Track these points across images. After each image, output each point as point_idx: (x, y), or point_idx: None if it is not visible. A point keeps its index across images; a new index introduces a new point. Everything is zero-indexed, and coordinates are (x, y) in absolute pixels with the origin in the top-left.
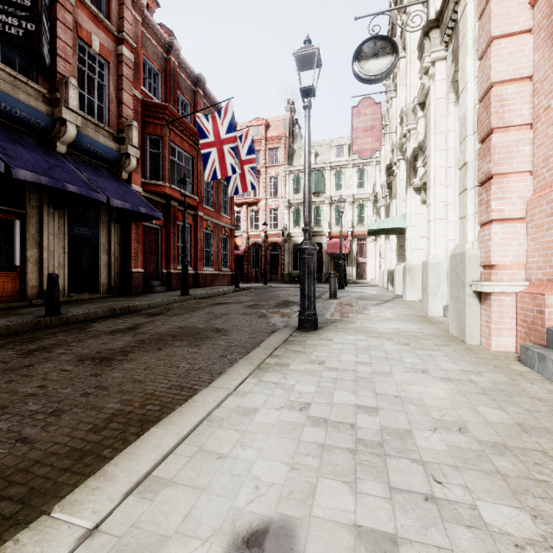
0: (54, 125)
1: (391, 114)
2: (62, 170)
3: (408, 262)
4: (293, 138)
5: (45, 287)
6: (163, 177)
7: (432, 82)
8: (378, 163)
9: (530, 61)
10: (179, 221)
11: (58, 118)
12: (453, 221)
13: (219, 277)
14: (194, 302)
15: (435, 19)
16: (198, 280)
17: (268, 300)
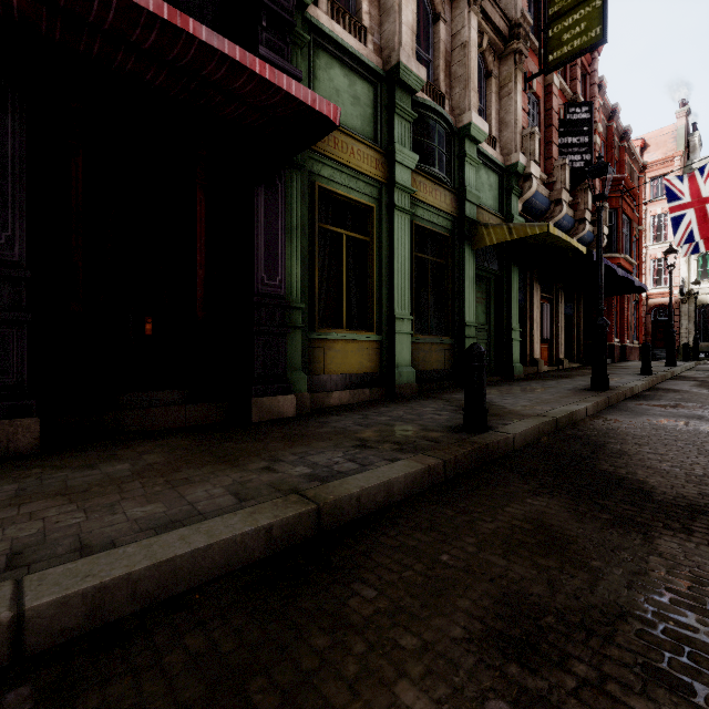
0: (574, 225)
1: None
2: None
3: None
4: (687, 153)
5: (559, 356)
6: (617, 249)
7: None
8: None
9: None
10: None
11: (578, 219)
12: None
13: (632, 351)
14: None
15: None
16: (624, 353)
17: None
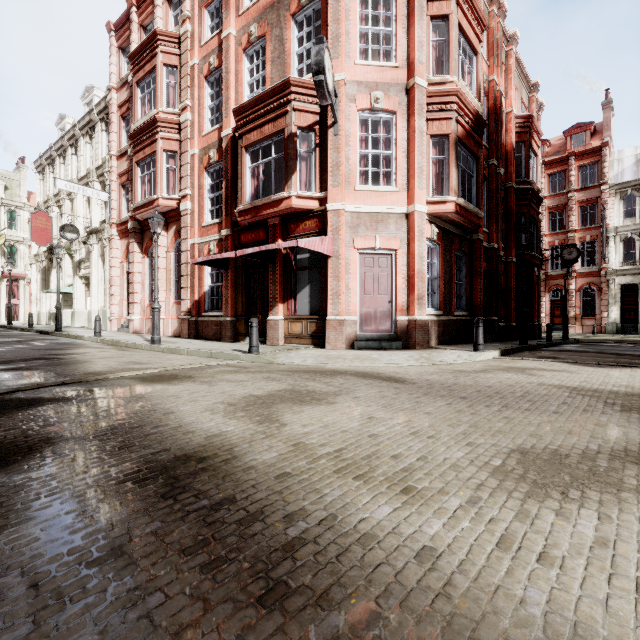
0: None
1: (53, 215)
2: None
3: (76, 309)
4: None
5: None
6: None
7: (93, 249)
8: (4, 205)
9: (120, 274)
10: None
11: None
12: (101, 298)
13: None
14: None
15: (95, 231)
16: None
17: None
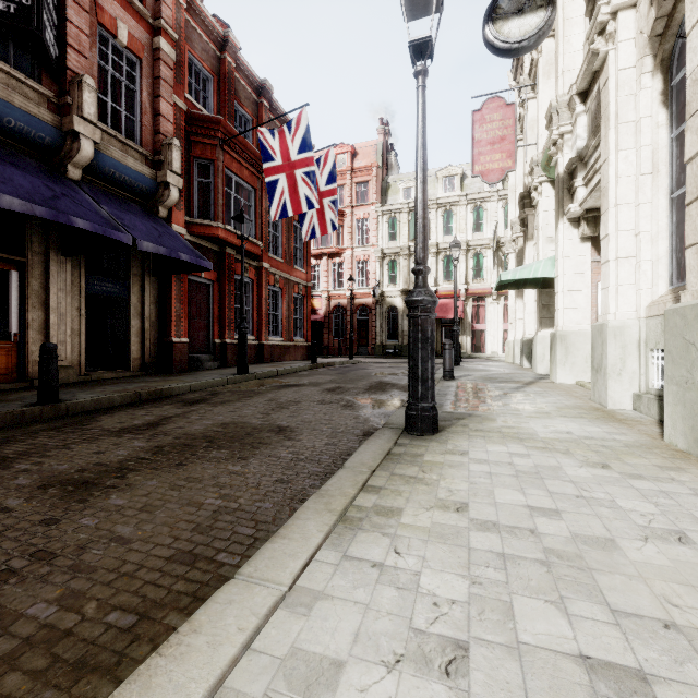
0: (64, 141)
1: (527, 122)
2: (72, 201)
3: (560, 326)
4: (387, 169)
5: None
6: (215, 215)
7: (611, 45)
8: (500, 198)
9: None
10: (237, 275)
11: (68, 131)
12: (648, 260)
13: (290, 350)
14: (254, 384)
15: None
16: (262, 353)
17: (355, 381)
